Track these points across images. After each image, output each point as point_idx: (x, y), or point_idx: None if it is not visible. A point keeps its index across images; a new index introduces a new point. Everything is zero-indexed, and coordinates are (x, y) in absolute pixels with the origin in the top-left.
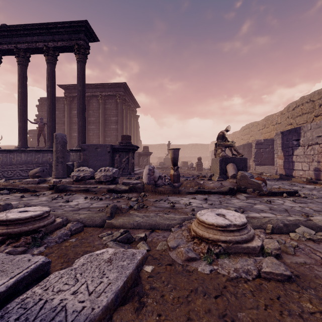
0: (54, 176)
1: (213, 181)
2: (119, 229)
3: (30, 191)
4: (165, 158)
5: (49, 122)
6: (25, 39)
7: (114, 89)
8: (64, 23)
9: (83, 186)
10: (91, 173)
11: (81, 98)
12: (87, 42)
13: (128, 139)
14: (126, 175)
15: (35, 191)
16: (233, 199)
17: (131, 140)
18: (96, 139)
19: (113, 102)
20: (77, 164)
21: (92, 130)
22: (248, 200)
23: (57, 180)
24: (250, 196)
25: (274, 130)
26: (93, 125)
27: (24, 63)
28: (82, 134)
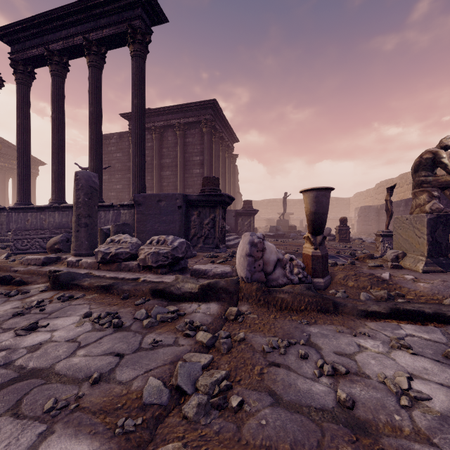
0: (72, 251)
1: (413, 274)
2: None
3: (12, 282)
4: (279, 220)
5: (92, 161)
6: (60, 35)
7: (199, 112)
8: None
9: (112, 276)
10: (133, 247)
11: (137, 118)
12: (147, 23)
13: (214, 183)
14: (210, 249)
15: (21, 283)
16: None
17: (225, 191)
18: (172, 191)
19: (197, 133)
20: (114, 228)
21: (167, 178)
22: None
23: (72, 259)
24: None
25: None
26: (168, 169)
27: (59, 73)
28: (139, 178)
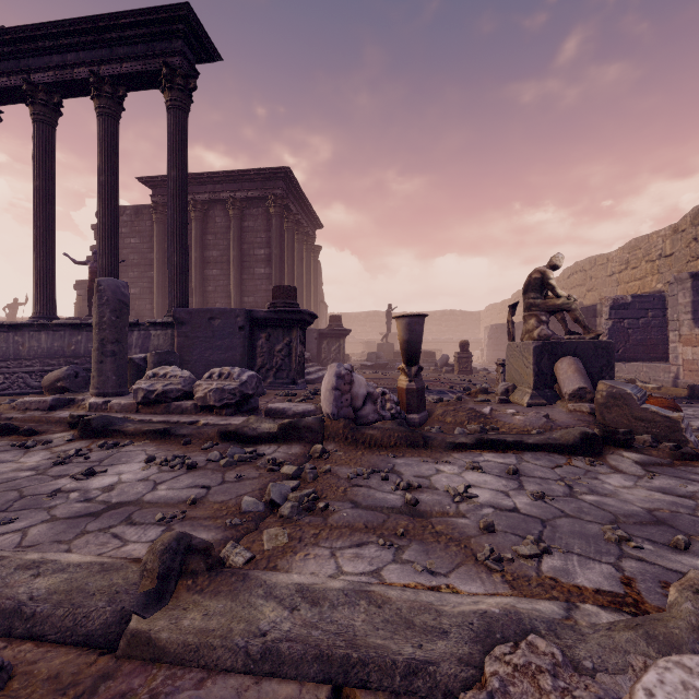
0: (93, 389)
1: (516, 408)
2: (180, 670)
3: (18, 432)
4: (382, 344)
5: (103, 256)
6: (49, 61)
7: (264, 184)
8: (134, 15)
9: (161, 420)
10: (186, 383)
11: (176, 197)
12: (191, 61)
13: (290, 295)
14: (284, 385)
15: (31, 432)
16: (604, 475)
17: (303, 301)
18: (222, 300)
19: (260, 214)
20: (155, 358)
21: (214, 280)
22: (658, 481)
23: (97, 401)
24: (652, 463)
25: (655, 273)
26: (216, 267)
27: (47, 118)
28: (179, 284)
